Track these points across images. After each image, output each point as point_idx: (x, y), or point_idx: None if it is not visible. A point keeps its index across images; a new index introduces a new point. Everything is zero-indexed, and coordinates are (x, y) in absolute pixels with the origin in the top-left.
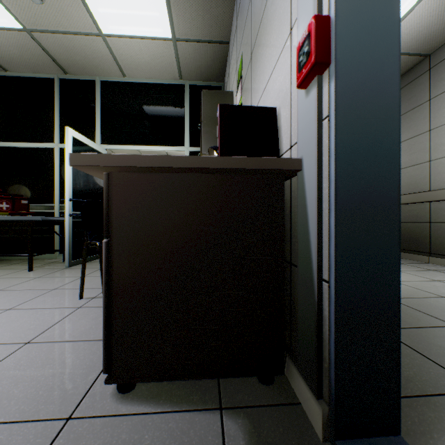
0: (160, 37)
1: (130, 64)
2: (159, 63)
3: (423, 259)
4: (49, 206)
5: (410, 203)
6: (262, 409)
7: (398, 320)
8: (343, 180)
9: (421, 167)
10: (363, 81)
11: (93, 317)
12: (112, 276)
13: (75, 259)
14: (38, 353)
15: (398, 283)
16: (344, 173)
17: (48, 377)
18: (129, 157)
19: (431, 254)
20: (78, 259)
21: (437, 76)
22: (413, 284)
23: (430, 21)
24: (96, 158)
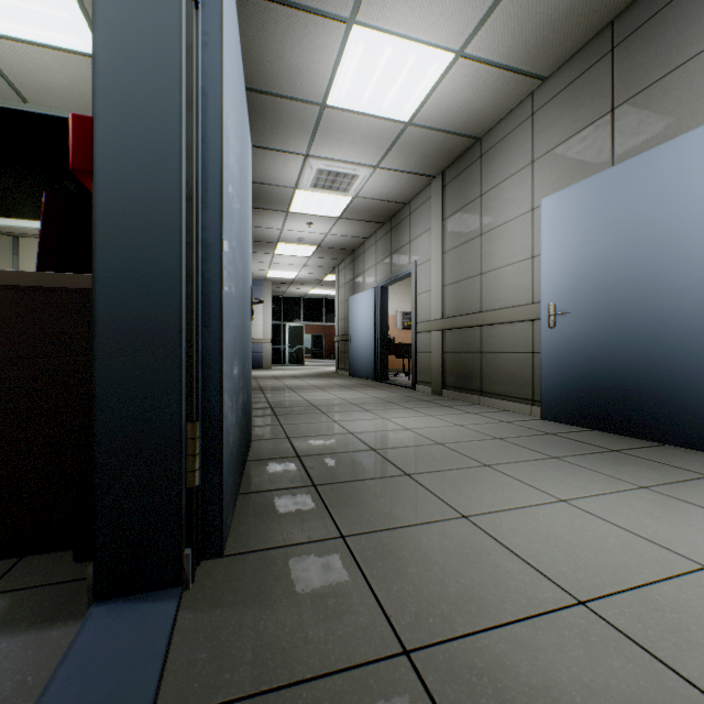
0: (79, 50)
1: (32, 84)
2: (89, 91)
3: (475, 399)
4: None
5: (464, 327)
6: (45, 587)
7: (180, 461)
8: (106, 306)
9: (474, 281)
10: (134, 197)
11: None
12: None
13: None
14: None
15: (180, 420)
16: (108, 298)
17: None
18: None
19: (482, 392)
20: None
21: (487, 166)
22: (426, 430)
23: (468, 98)
24: None
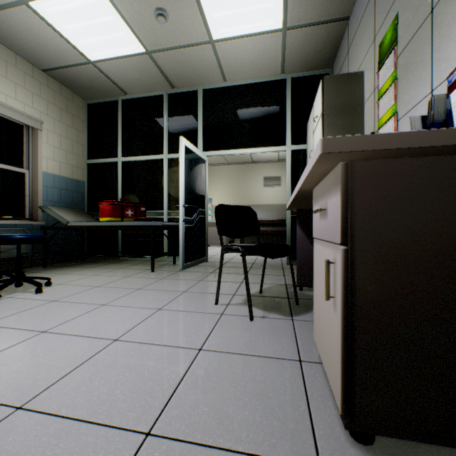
0: (269, 30)
1: (232, 67)
2: (262, 60)
3: None
4: (159, 212)
5: None
6: None
7: None
8: None
9: None
10: None
11: (244, 327)
12: (353, 293)
13: (186, 263)
14: (219, 364)
15: None
16: None
17: (251, 399)
18: (404, 135)
19: None
20: (188, 263)
21: None
22: None
23: None
24: (356, 141)
